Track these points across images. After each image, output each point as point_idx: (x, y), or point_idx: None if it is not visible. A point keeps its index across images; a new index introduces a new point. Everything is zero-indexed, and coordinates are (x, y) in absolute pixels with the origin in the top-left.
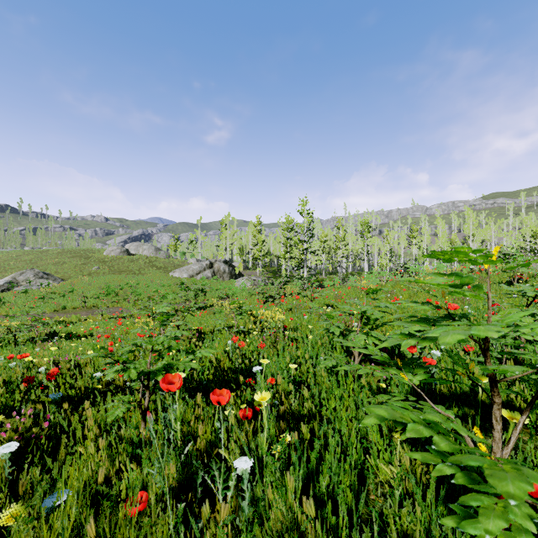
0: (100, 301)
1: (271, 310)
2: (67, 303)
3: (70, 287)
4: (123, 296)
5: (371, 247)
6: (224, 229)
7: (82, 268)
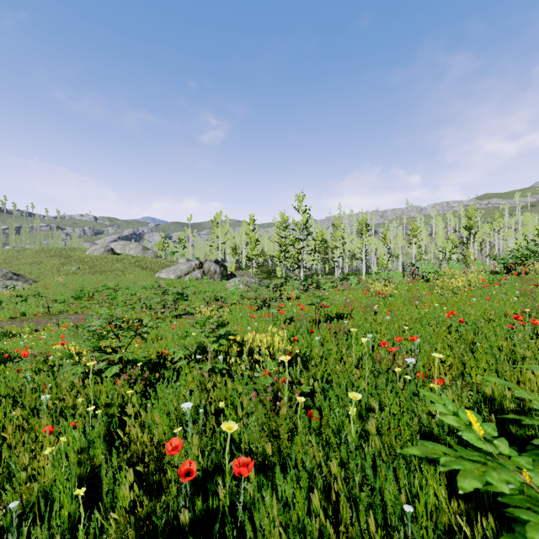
0: (69, 306)
1: (266, 320)
2: (30, 308)
3: (41, 290)
4: (98, 300)
5: (369, 247)
6: (216, 227)
7: (60, 268)
